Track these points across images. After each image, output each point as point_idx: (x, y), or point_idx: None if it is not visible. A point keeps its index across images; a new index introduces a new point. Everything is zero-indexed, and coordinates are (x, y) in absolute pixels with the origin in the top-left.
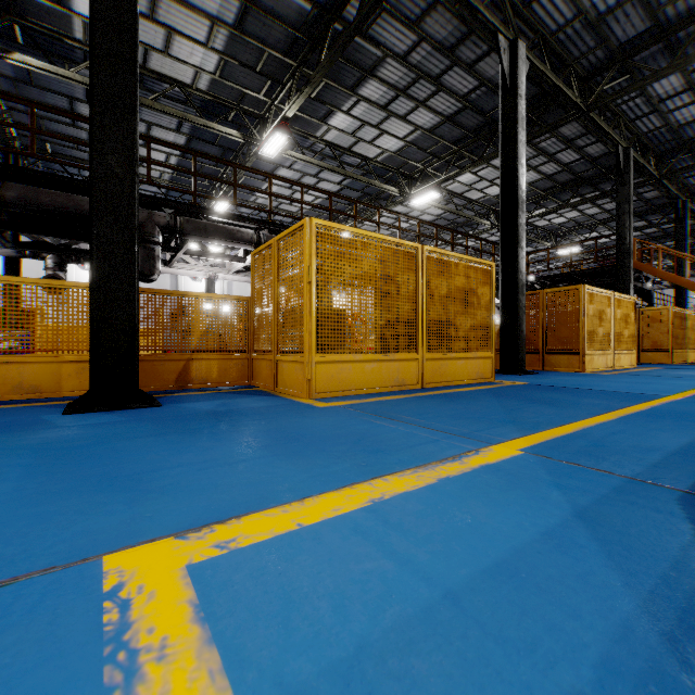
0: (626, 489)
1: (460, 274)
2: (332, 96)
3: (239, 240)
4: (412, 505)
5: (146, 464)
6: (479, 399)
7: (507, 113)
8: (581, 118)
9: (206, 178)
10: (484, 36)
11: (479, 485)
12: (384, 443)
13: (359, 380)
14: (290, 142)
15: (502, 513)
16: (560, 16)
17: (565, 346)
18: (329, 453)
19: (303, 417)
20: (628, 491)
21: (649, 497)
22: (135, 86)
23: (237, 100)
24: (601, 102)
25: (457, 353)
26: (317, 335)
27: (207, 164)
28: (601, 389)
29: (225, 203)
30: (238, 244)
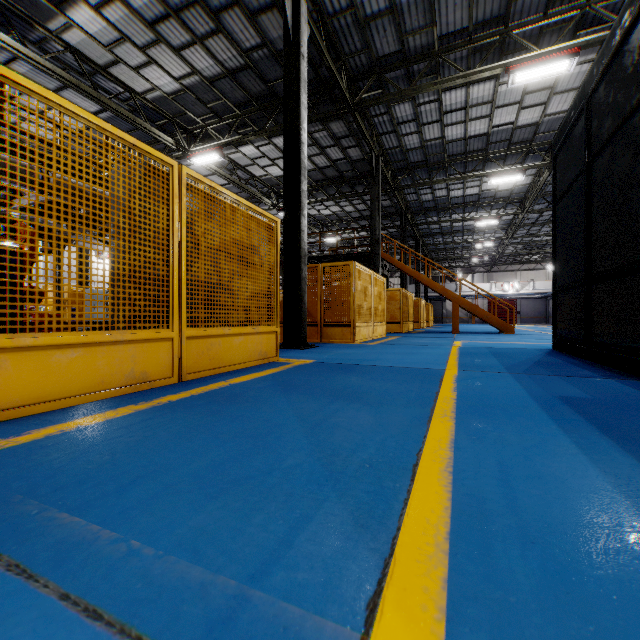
0: None
1: (239, 223)
2: None
3: None
4: None
5: None
6: (262, 400)
7: (290, 69)
8: (347, 119)
9: None
10: None
11: None
12: None
13: (35, 386)
14: (1, 22)
15: None
16: (336, 0)
17: (339, 319)
18: None
19: None
20: None
21: None
22: None
23: None
24: (363, 104)
25: (234, 327)
26: None
27: None
28: (386, 364)
29: None
30: None
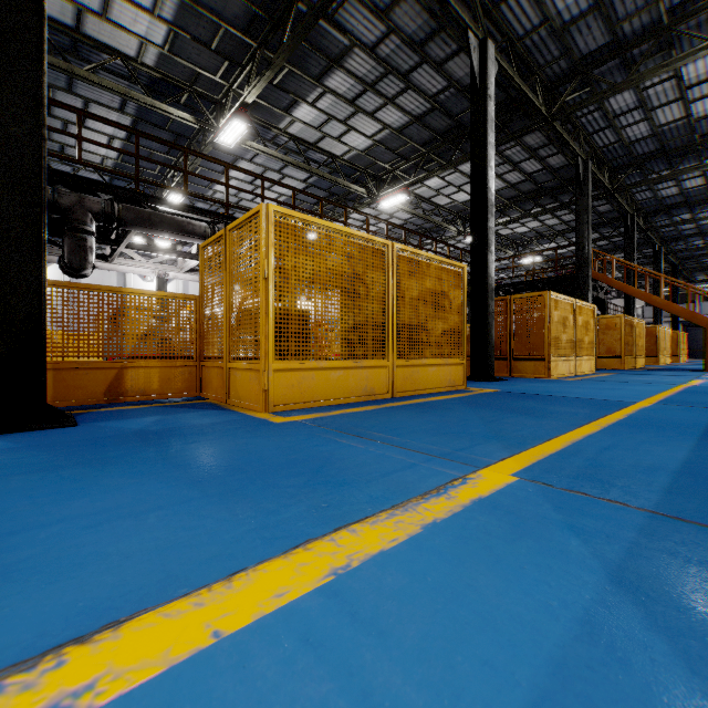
0: (653, 529)
1: (432, 275)
2: (296, 84)
3: (190, 233)
4: (391, 577)
5: (8, 520)
6: (454, 409)
7: (477, 113)
8: (544, 128)
9: (151, 162)
10: (454, 34)
11: (476, 534)
12: (352, 471)
13: (324, 390)
14: (251, 133)
15: (516, 583)
16: (528, 21)
17: (531, 353)
18: (280, 489)
19: (254, 437)
20: (658, 533)
21: (687, 542)
22: (40, 25)
23: (190, 80)
24: (564, 112)
25: (429, 359)
26: (275, 338)
27: (157, 151)
28: (572, 396)
29: (178, 196)
30: (189, 238)
